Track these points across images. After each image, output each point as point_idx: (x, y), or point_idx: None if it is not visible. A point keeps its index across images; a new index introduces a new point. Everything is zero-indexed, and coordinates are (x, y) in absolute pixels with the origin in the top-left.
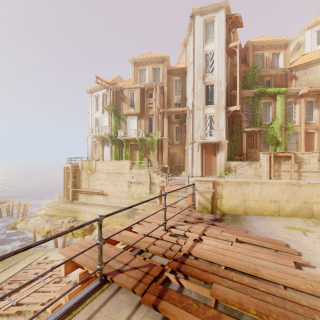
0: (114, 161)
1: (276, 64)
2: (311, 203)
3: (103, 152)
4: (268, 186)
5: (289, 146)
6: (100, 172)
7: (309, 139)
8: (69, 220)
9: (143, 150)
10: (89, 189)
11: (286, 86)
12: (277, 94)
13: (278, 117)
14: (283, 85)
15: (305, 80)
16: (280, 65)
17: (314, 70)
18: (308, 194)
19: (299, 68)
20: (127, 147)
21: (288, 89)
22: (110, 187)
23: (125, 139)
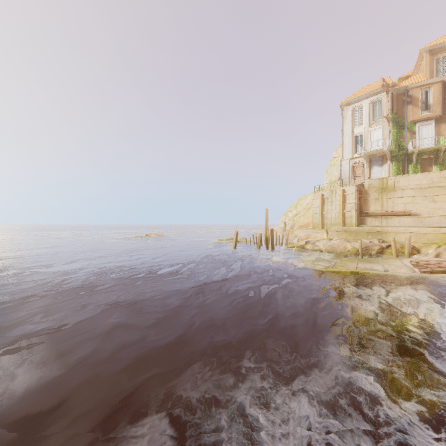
0: (431, 172)
1: None
2: None
3: (370, 174)
4: None
5: None
6: (403, 188)
7: None
8: (377, 240)
9: (444, 164)
10: (383, 210)
11: None
12: None
13: None
14: None
15: None
16: None
17: None
18: None
19: None
20: (417, 163)
21: None
22: (423, 205)
23: (421, 151)
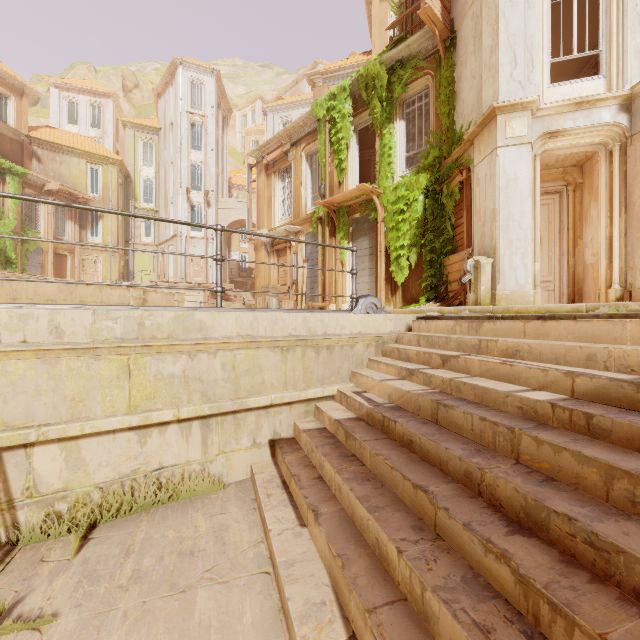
0: None
1: (2, 114)
2: (86, 302)
3: None
4: (45, 283)
5: (30, 270)
6: None
7: (61, 264)
8: None
9: None
10: None
11: (21, 165)
12: (7, 172)
13: (10, 215)
14: (17, 160)
15: (55, 171)
16: (11, 120)
17: (67, 162)
18: (84, 294)
19: (45, 146)
20: None
21: (28, 172)
22: None
23: None
